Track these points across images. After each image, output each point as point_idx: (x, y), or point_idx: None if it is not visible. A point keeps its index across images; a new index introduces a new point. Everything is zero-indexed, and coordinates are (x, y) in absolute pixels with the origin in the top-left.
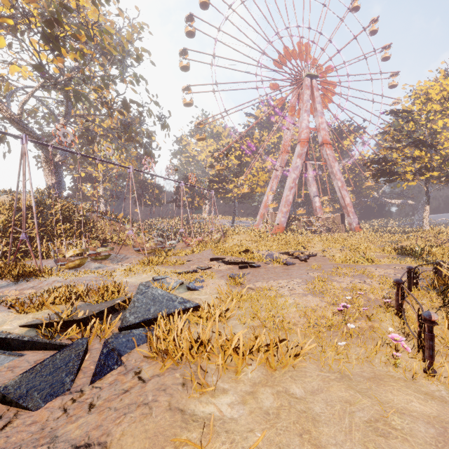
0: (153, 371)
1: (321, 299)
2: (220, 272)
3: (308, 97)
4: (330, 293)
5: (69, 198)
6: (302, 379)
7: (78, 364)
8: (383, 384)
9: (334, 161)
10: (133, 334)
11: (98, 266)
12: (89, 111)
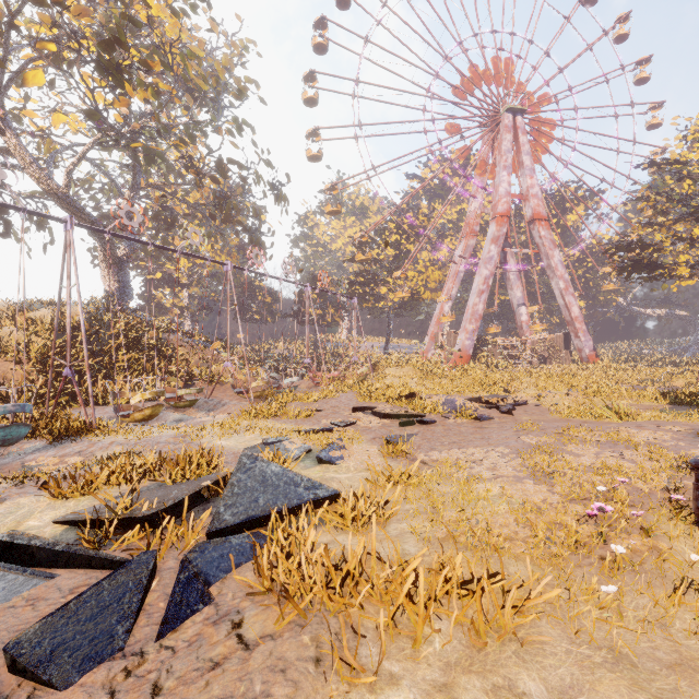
0: (263, 625)
1: (550, 488)
2: (370, 431)
3: (509, 144)
4: (565, 477)
5: (137, 312)
6: (539, 659)
7: (139, 600)
8: None
9: (552, 247)
10: (230, 544)
11: (179, 417)
12: (167, 179)
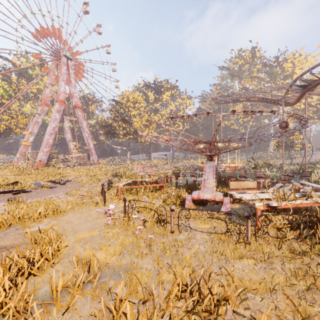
0: None
1: (74, 197)
2: None
3: (65, 71)
4: (78, 194)
5: None
6: (67, 216)
7: None
8: (92, 210)
9: (83, 119)
10: None
11: None
12: None
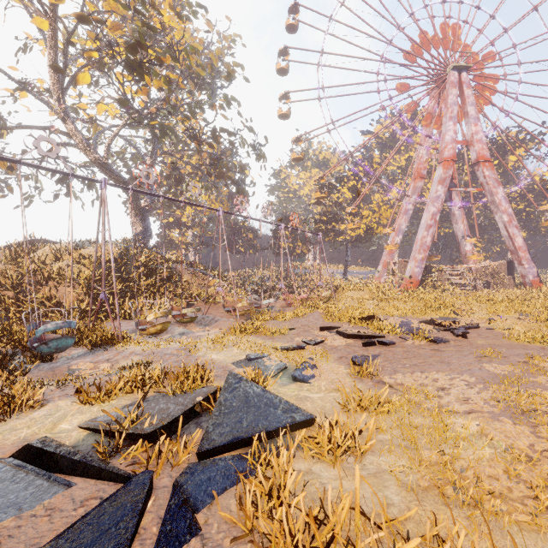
0: None
1: (533, 430)
2: (336, 350)
3: (454, 98)
4: (546, 417)
5: (155, 248)
6: None
7: (134, 525)
8: None
9: (496, 185)
10: (217, 466)
11: (182, 331)
12: (176, 147)
